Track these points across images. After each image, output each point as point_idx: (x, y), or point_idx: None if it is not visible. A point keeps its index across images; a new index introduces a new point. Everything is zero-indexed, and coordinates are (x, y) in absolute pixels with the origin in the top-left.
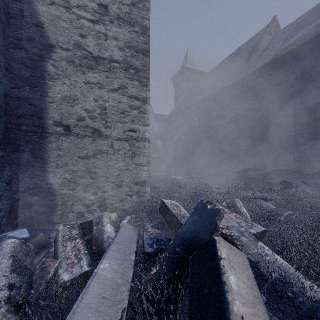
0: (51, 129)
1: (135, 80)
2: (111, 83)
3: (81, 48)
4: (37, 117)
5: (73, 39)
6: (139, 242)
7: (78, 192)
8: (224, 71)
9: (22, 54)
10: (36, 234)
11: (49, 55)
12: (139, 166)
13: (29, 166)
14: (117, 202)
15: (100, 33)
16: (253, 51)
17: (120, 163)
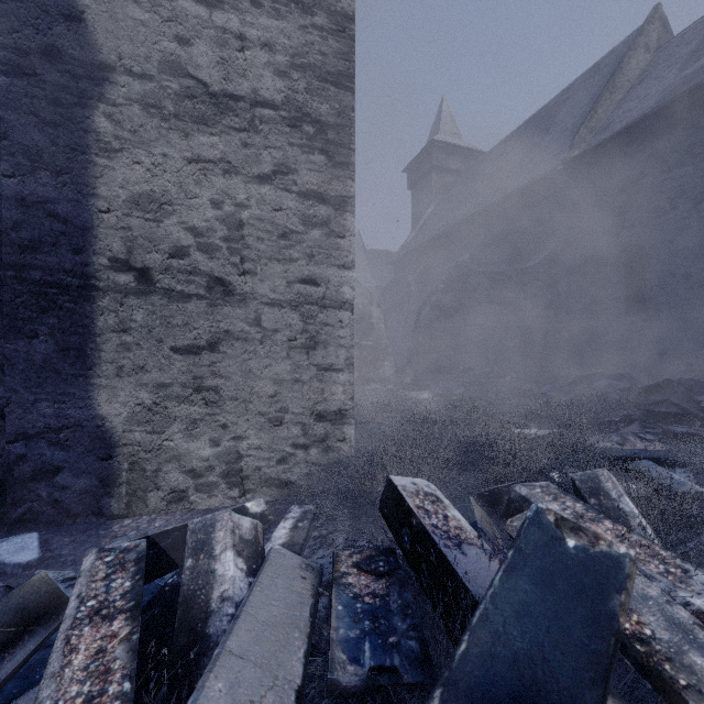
0: (103, 279)
1: (317, 152)
2: (254, 159)
3: (179, 72)
4: (69, 247)
5: (159, 49)
6: (320, 607)
7: (171, 439)
8: (529, 144)
9: (31, 88)
10: (60, 548)
11: (99, 91)
12: (326, 372)
13: (48, 373)
14: (270, 464)
15: (227, 32)
16: (604, 92)
17: (278, 363)
